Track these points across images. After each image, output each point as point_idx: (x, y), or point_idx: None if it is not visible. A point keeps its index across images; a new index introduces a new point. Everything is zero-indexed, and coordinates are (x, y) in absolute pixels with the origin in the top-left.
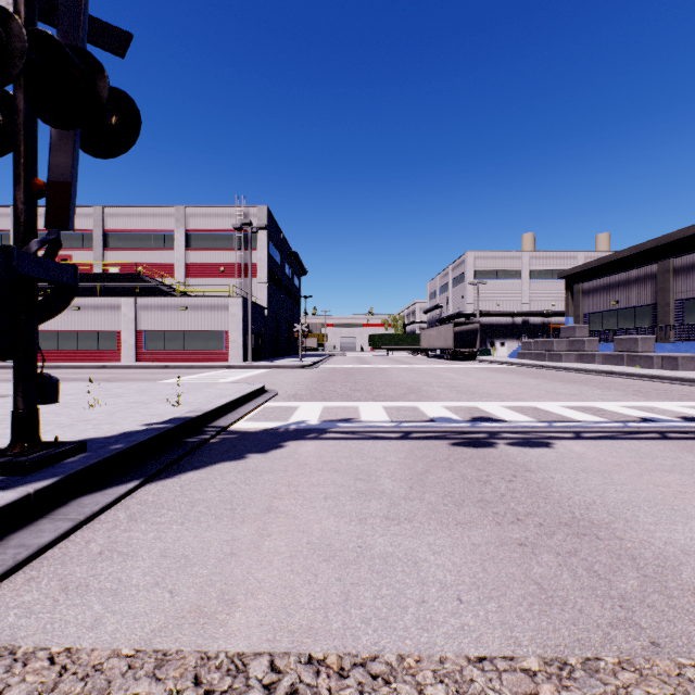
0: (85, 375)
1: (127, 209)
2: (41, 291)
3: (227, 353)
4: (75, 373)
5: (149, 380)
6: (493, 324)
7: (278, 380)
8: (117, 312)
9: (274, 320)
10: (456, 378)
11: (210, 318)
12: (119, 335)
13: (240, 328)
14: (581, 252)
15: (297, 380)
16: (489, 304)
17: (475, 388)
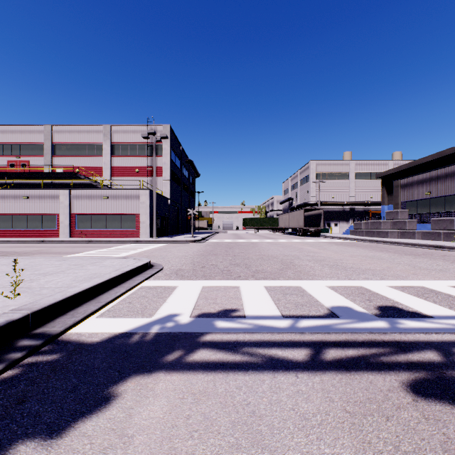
0: (18, 248)
1: (69, 127)
2: (0, 185)
3: (138, 231)
4: (14, 246)
5: (62, 253)
6: (329, 210)
7: (170, 253)
8: (56, 200)
9: (175, 208)
10: (317, 251)
11: (125, 205)
12: (58, 217)
13: (147, 212)
14: (391, 160)
15: (185, 253)
16: (326, 197)
17: (341, 262)
